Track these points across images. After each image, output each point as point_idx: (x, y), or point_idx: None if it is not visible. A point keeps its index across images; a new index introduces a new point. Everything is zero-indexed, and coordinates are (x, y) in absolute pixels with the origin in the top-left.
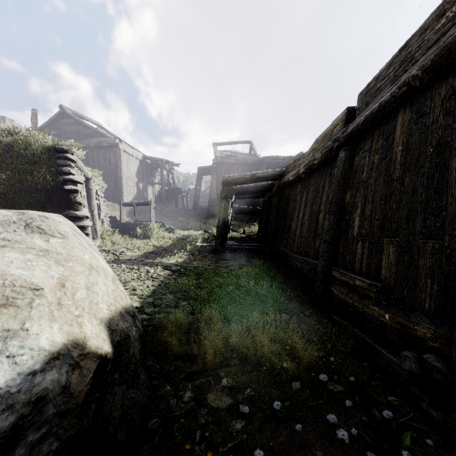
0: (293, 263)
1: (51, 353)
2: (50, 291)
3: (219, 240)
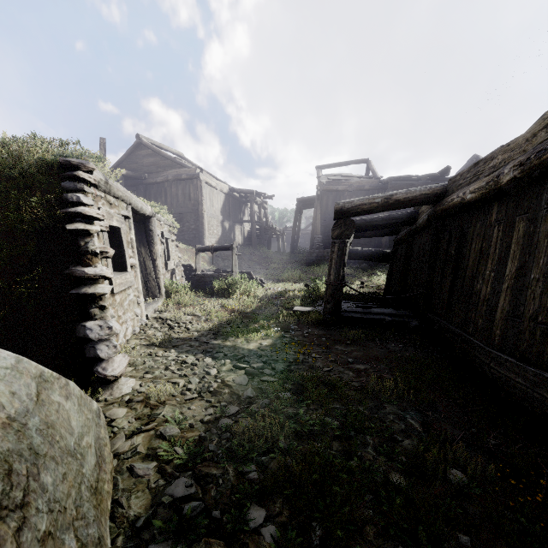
0: (494, 372)
1: None
2: None
3: (330, 305)
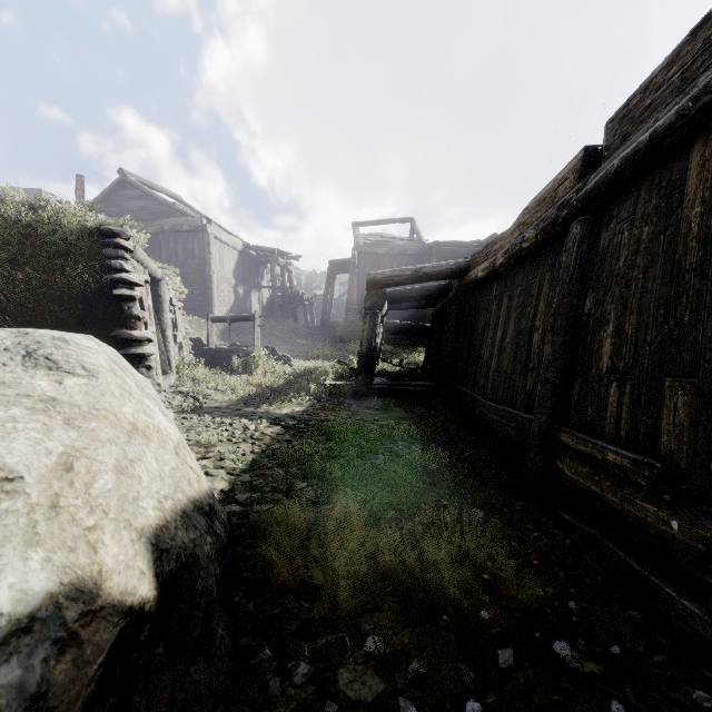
0: (485, 417)
1: (14, 620)
2: (38, 482)
3: (362, 376)
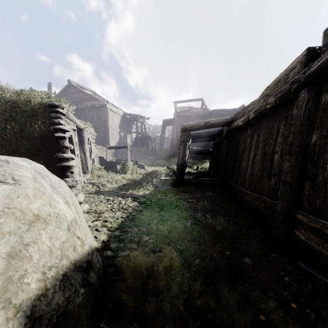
0: (244, 198)
1: None
2: None
3: (179, 175)
